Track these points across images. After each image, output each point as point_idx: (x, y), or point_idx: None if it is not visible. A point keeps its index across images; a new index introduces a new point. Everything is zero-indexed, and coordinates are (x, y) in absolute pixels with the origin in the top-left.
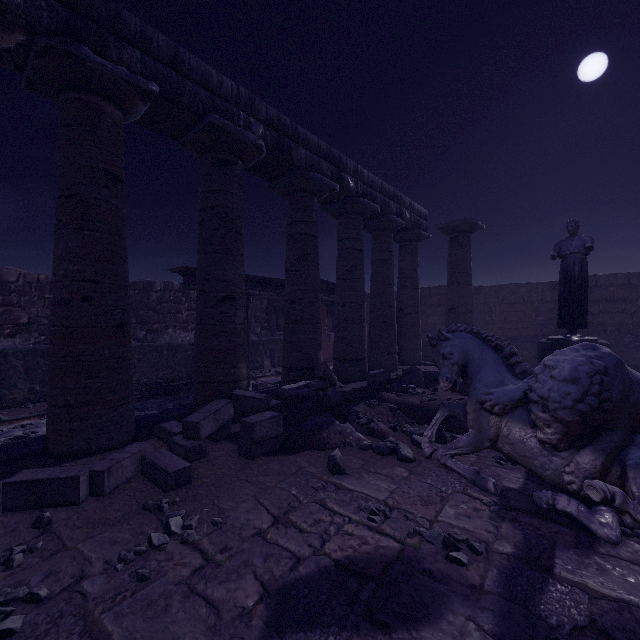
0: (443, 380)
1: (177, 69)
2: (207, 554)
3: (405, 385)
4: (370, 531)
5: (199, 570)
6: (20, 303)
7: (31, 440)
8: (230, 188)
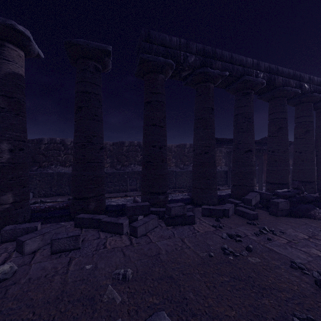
0: None
1: (231, 62)
2: (287, 239)
3: None
4: None
5: (288, 242)
6: None
7: (186, 199)
8: (249, 104)
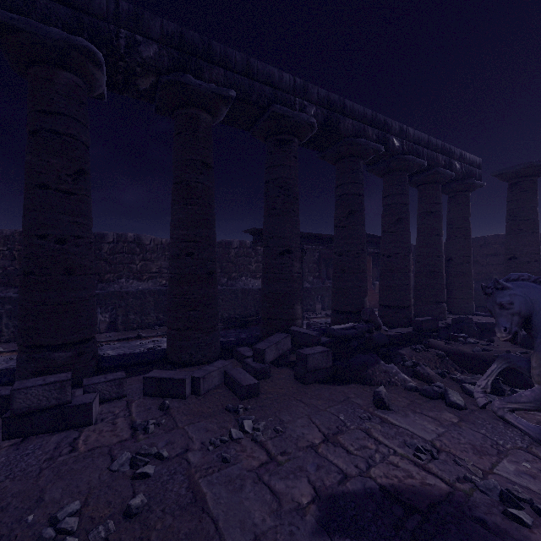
0: (500, 330)
1: (248, 75)
2: (271, 453)
3: (454, 333)
4: (415, 467)
5: (265, 464)
6: (151, 259)
7: (158, 351)
8: (288, 162)
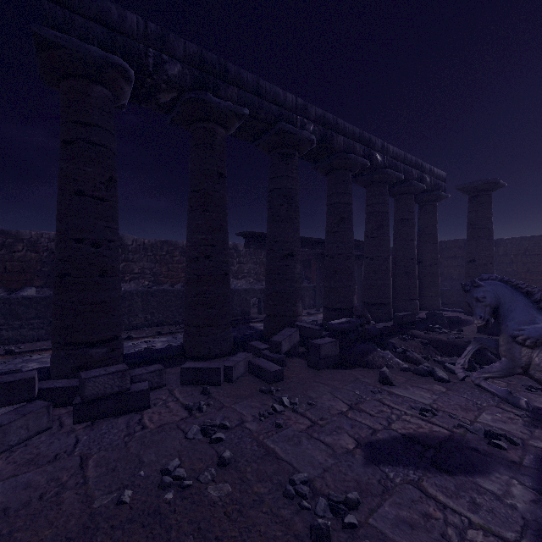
0: (477, 318)
1: (258, 94)
2: (312, 420)
3: (431, 325)
4: (423, 421)
5: (311, 427)
6: (134, 259)
7: (173, 347)
8: (291, 174)
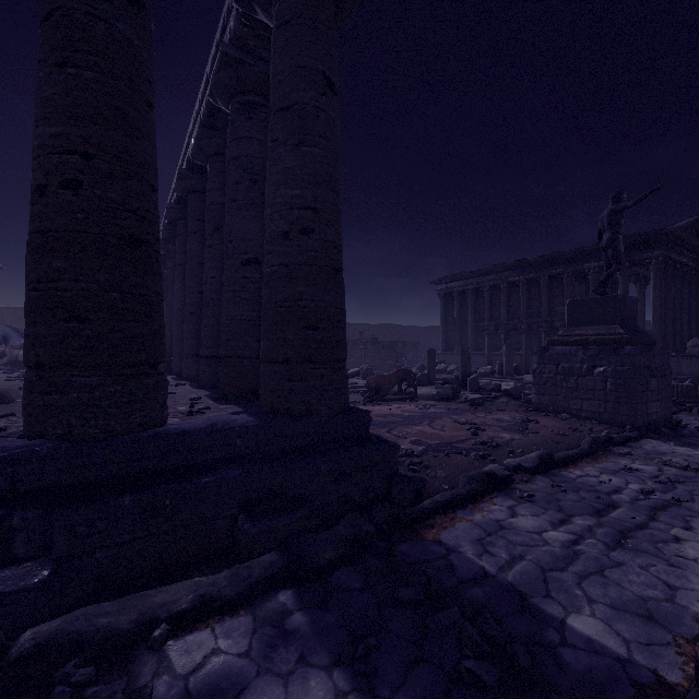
0: None
1: None
2: None
3: None
4: None
5: None
6: None
7: None
8: None
